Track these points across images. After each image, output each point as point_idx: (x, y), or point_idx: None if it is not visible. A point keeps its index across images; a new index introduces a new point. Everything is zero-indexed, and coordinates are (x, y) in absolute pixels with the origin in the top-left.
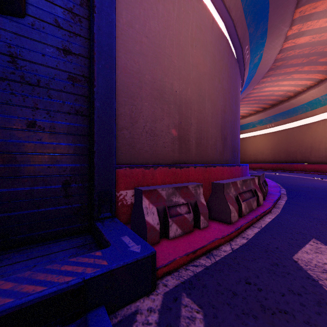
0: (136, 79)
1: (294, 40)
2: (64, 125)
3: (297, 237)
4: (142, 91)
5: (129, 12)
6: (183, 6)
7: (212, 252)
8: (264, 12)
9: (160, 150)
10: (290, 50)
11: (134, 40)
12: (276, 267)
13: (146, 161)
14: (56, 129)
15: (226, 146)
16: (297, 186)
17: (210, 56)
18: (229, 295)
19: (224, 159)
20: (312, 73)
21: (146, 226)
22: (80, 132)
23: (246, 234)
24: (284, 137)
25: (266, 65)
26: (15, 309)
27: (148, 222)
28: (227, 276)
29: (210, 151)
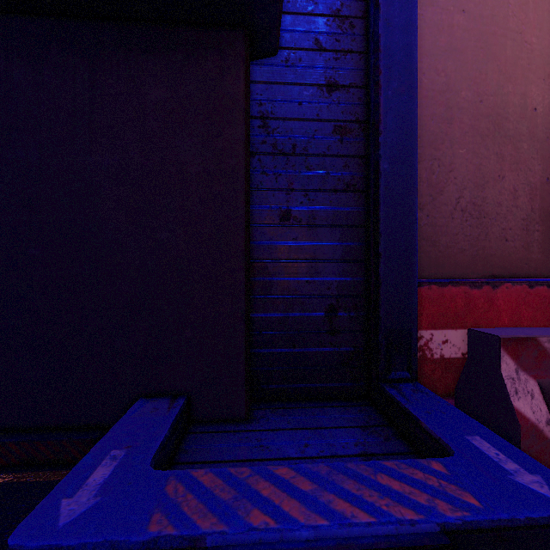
0: (440, 105)
1: None
2: (328, 212)
3: None
4: (452, 126)
5: None
6: None
7: None
8: None
9: (495, 248)
10: None
11: (435, 28)
12: None
13: (461, 270)
14: (317, 219)
15: None
16: None
17: None
18: None
19: None
20: None
21: (518, 422)
22: (351, 220)
23: None
24: None
25: None
26: (338, 547)
27: (522, 413)
28: None
29: None
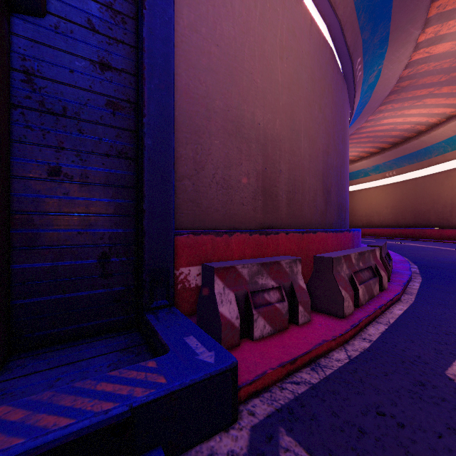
0: (203, 106)
1: (428, 49)
2: (101, 173)
3: (447, 339)
4: (210, 123)
5: (192, 10)
6: (269, 1)
7: (318, 361)
8: (386, 8)
9: (237, 209)
10: (422, 64)
11: (199, 50)
12: (422, 389)
13: (216, 224)
14: (90, 177)
15: (330, 203)
16: (433, 261)
17: (307, 74)
18: (353, 433)
19: (327, 221)
20: (454, 97)
21: (221, 320)
22: (123, 182)
23: (367, 333)
24: (411, 190)
25: (387, 86)
26: None
27: (224, 314)
28: (347, 401)
29: (307, 210)
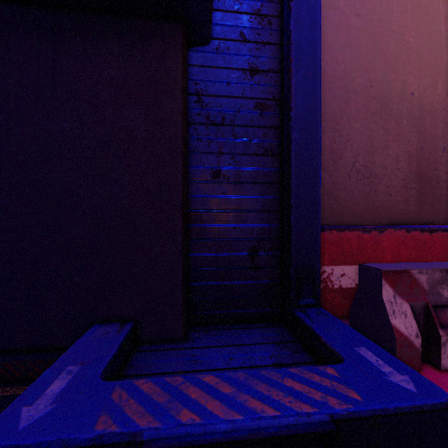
0: (340, 89)
1: None
2: (251, 172)
3: None
4: (349, 105)
5: None
6: None
7: None
8: None
9: (382, 201)
10: None
11: (336, 27)
12: None
13: (356, 219)
14: (242, 177)
15: None
16: None
17: None
18: None
19: None
20: None
21: (395, 335)
22: (269, 178)
23: None
24: None
25: None
26: (249, 436)
27: (398, 328)
28: None
29: None
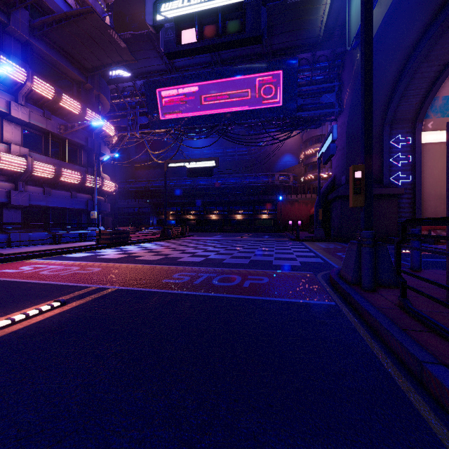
0: (427, 195)
1: None
2: (407, 215)
3: None
4: (430, 198)
5: (424, 173)
6: None
7: None
8: None
9: None
10: None
11: (426, 182)
12: None
13: None
14: (405, 216)
15: None
16: None
17: None
18: None
19: None
20: None
21: None
22: (411, 216)
23: None
24: None
25: None
26: None
27: None
28: None
29: None
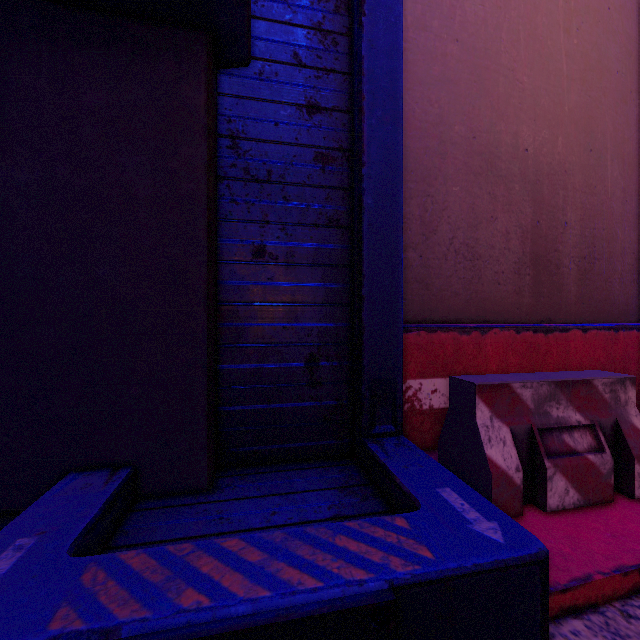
0: (434, 139)
1: None
2: (308, 250)
3: None
4: (446, 162)
5: None
6: None
7: None
8: None
9: (488, 292)
10: None
11: (428, 55)
12: None
13: (455, 315)
14: (296, 256)
15: None
16: None
17: (618, 45)
18: None
19: None
20: None
21: (490, 470)
22: (335, 259)
23: None
24: None
25: None
26: (277, 618)
27: (494, 461)
28: None
29: (618, 289)
